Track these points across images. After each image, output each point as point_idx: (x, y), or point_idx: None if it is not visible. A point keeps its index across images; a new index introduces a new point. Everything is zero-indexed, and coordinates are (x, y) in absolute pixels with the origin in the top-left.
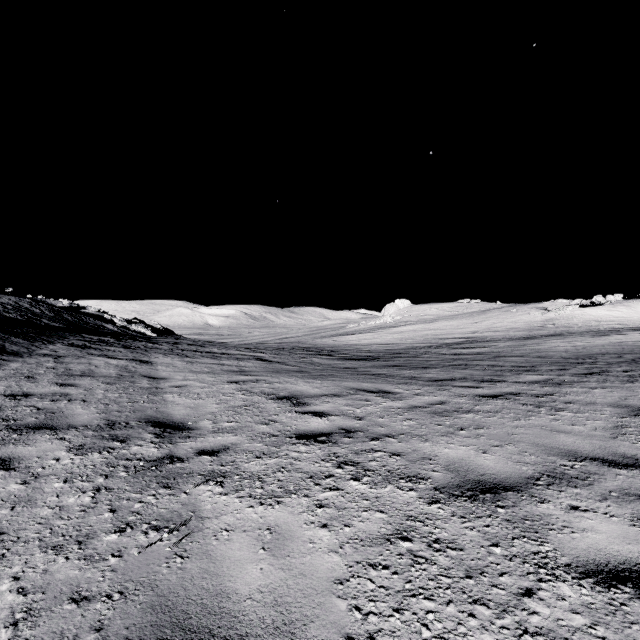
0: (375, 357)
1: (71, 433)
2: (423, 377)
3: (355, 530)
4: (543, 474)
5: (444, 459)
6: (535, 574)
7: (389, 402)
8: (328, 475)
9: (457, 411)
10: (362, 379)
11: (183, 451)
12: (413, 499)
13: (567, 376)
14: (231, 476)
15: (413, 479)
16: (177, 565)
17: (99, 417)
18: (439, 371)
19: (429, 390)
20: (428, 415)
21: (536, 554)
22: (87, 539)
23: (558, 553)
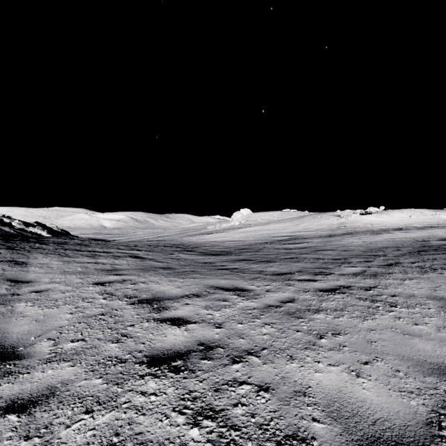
0: (228, 252)
1: None
2: (268, 271)
3: None
4: (439, 413)
5: (320, 393)
6: None
7: (245, 301)
8: None
9: (308, 310)
10: (219, 275)
11: None
12: None
13: (375, 267)
14: None
15: (294, 444)
16: None
17: None
18: (279, 264)
19: (277, 285)
20: (284, 317)
21: None
22: None
23: None
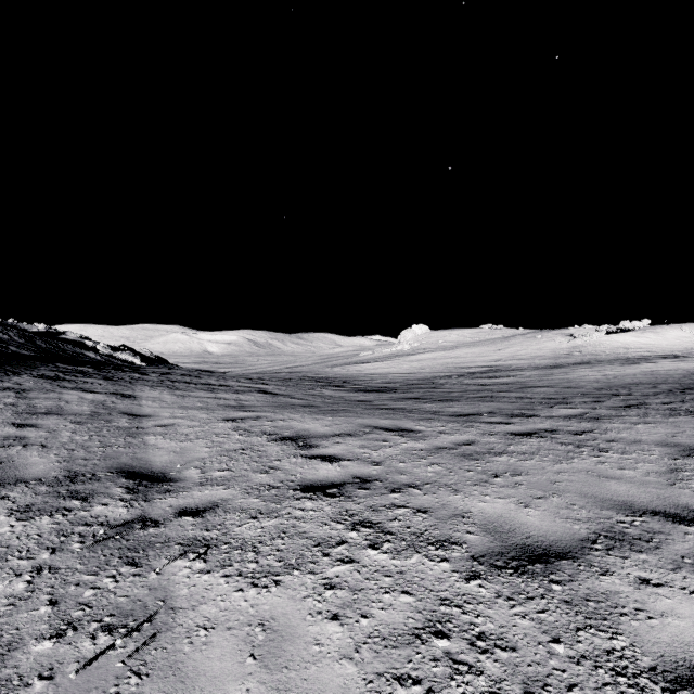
0: (392, 388)
1: (18, 490)
2: (446, 411)
3: (375, 623)
4: (599, 534)
5: (480, 516)
6: (614, 686)
7: (410, 442)
8: (340, 541)
9: (489, 453)
10: (378, 415)
11: (160, 511)
12: (447, 574)
13: (604, 409)
14: (217, 545)
15: (445, 545)
16: (130, 689)
17: (59, 467)
18: (463, 404)
19: (455, 427)
20: (456, 458)
21: (610, 653)
22: (8, 651)
23: (637, 651)
